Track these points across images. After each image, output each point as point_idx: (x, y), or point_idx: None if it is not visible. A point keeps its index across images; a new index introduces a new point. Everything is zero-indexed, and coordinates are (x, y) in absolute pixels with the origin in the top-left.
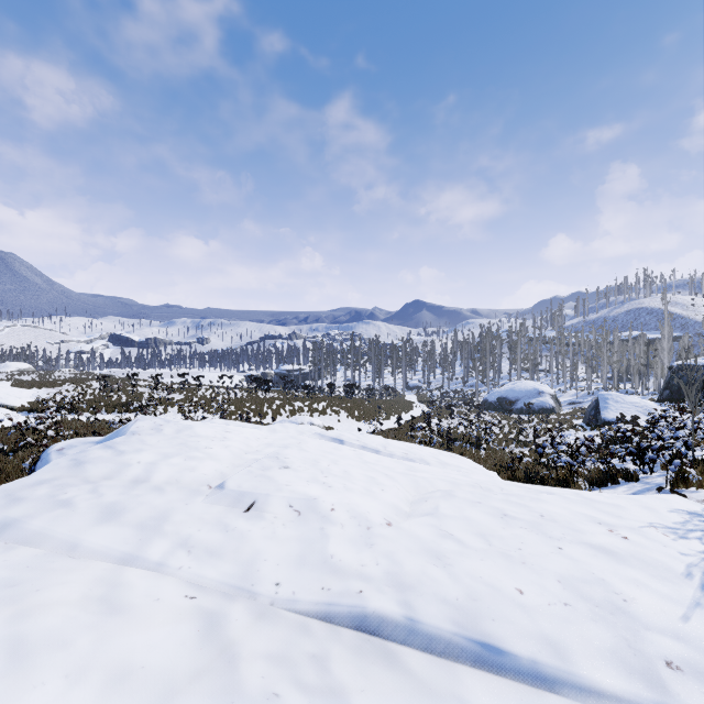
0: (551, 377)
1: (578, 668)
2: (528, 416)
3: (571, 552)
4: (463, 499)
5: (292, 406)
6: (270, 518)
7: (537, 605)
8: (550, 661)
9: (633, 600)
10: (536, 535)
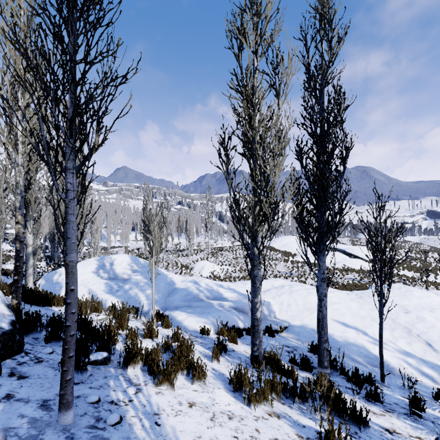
0: None
1: None
2: None
3: None
4: None
5: None
6: (409, 315)
7: None
8: (439, 351)
9: None
10: None
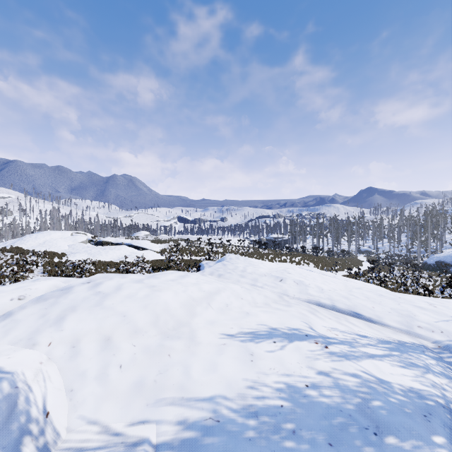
0: None
1: (384, 321)
2: None
3: (403, 305)
4: (364, 290)
5: (279, 258)
6: (288, 283)
7: (378, 310)
8: (375, 318)
9: (418, 316)
10: (391, 300)
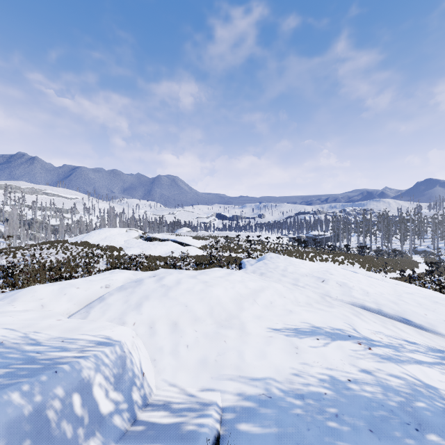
0: None
1: (437, 329)
2: None
3: None
4: (417, 296)
5: (320, 257)
6: (330, 285)
7: (431, 318)
8: (427, 326)
9: None
10: None
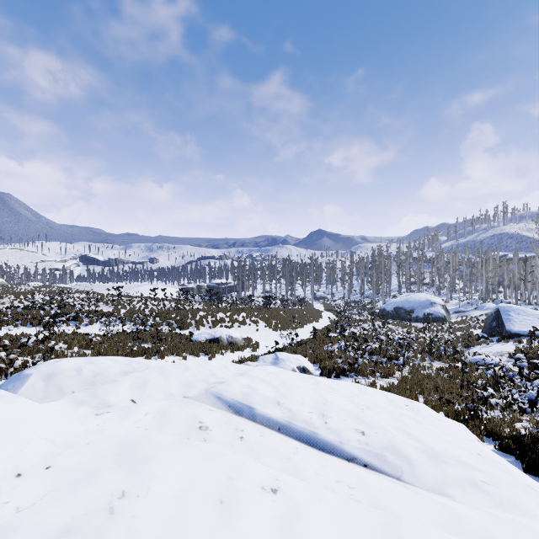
0: (435, 290)
1: None
2: (427, 325)
3: None
4: None
5: (214, 317)
6: None
7: None
8: None
9: None
10: None
